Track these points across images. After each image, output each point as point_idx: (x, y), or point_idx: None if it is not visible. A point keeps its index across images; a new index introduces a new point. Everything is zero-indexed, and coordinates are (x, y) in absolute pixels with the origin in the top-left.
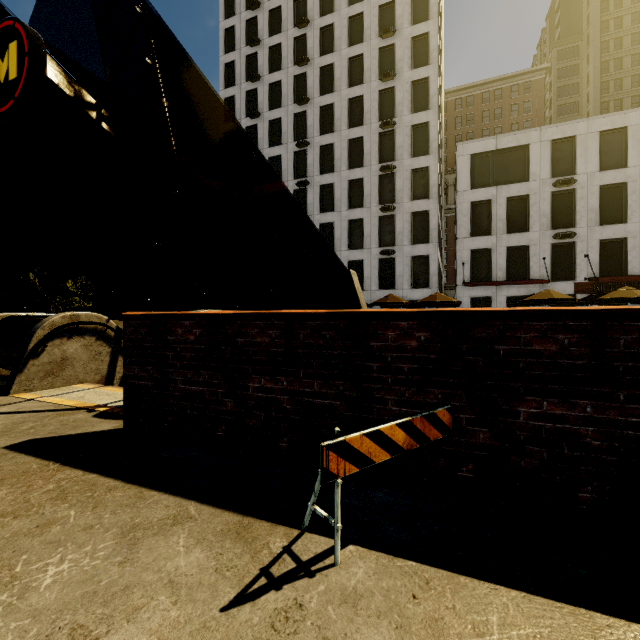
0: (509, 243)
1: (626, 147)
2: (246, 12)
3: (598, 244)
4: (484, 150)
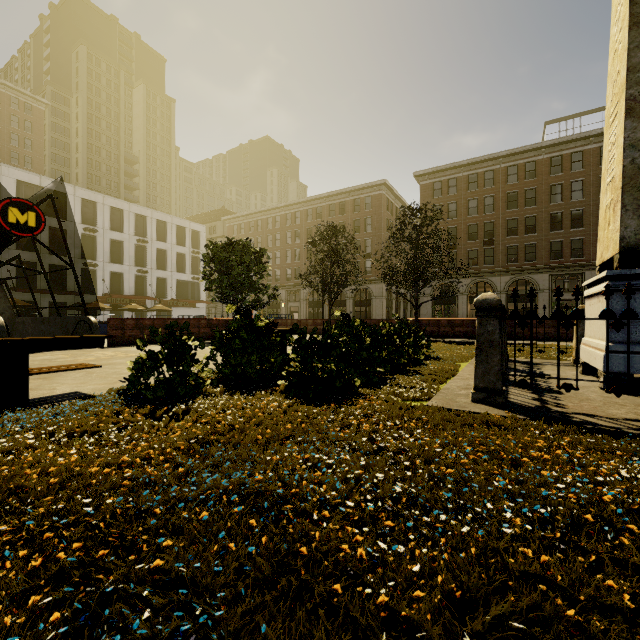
0: (52, 262)
1: (123, 221)
2: None
3: (110, 274)
4: (30, 182)
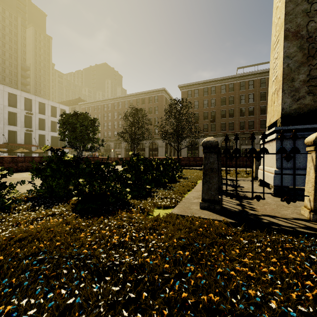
0: None
1: (17, 101)
2: None
3: (8, 131)
4: None
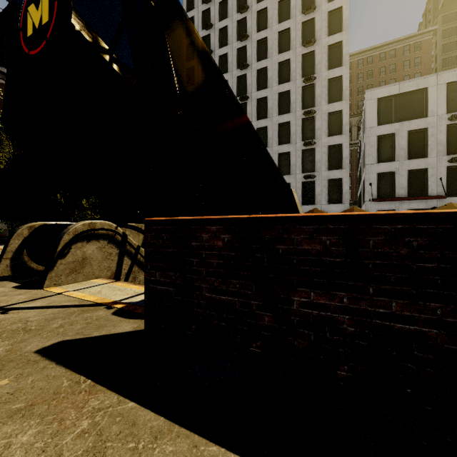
0: (410, 167)
1: None
2: (202, 5)
3: None
4: (388, 94)
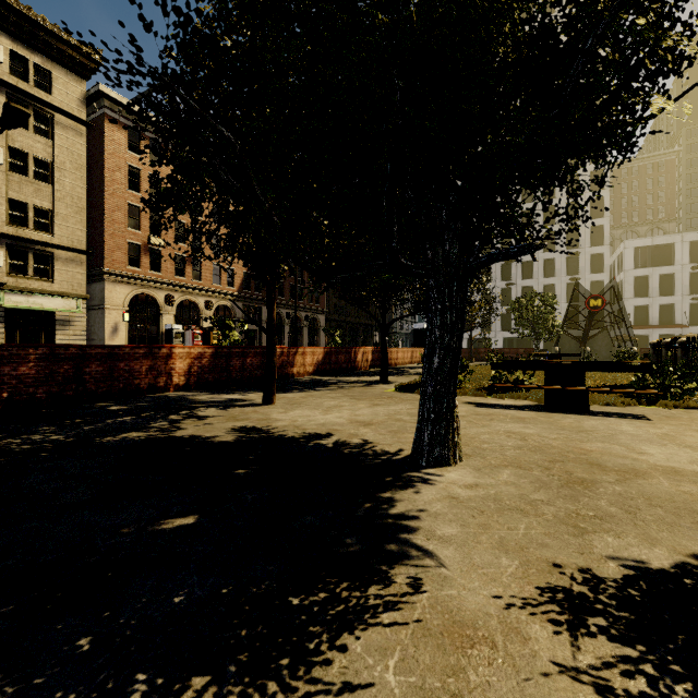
0: (661, 302)
1: None
2: None
3: None
4: (643, 245)
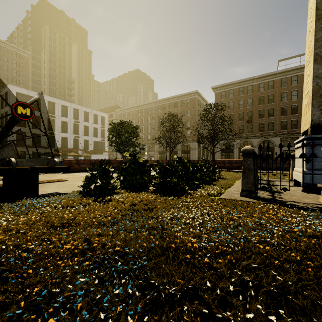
0: (33, 132)
1: (67, 112)
2: None
3: (61, 138)
4: (23, 93)
